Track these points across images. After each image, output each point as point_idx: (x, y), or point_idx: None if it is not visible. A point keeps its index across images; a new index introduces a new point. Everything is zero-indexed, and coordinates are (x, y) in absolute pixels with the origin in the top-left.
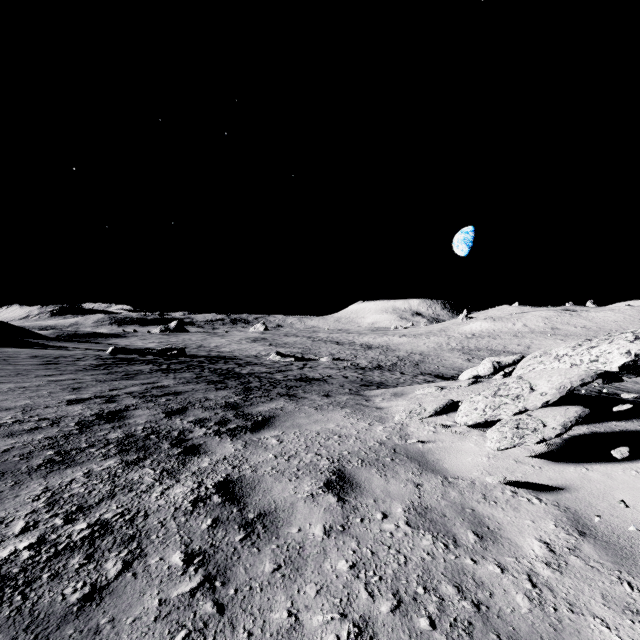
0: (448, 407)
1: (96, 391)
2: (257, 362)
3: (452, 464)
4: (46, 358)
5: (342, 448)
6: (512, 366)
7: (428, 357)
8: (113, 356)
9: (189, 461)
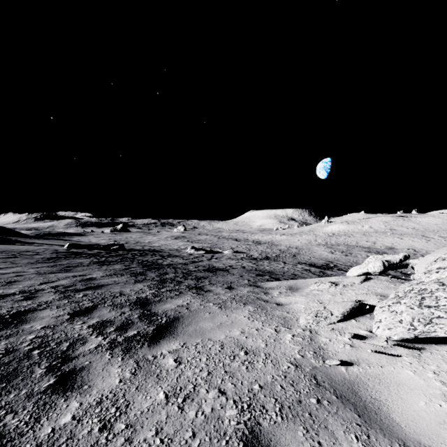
0: (355, 310)
1: (27, 285)
2: (177, 254)
3: (403, 414)
4: (12, 252)
5: (251, 377)
6: (364, 257)
7: (302, 250)
8: (67, 250)
9: (48, 409)
